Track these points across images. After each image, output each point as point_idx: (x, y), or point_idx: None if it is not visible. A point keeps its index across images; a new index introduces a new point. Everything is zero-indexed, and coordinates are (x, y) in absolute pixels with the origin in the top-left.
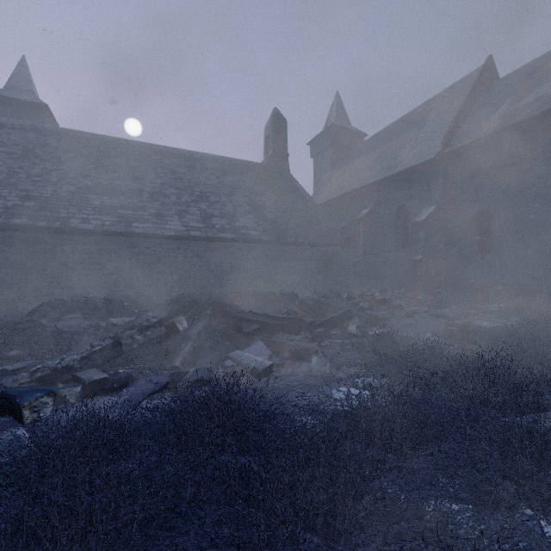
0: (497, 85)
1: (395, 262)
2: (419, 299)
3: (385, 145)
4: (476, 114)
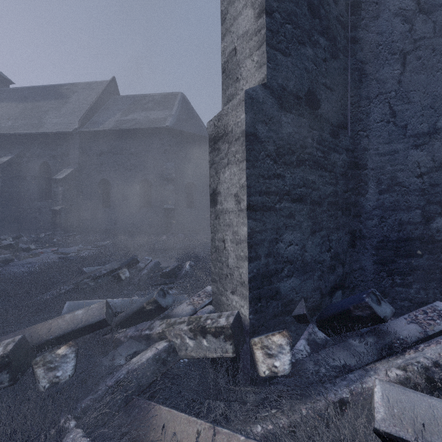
0: (117, 99)
1: (39, 210)
2: (54, 241)
3: (31, 103)
4: (104, 112)
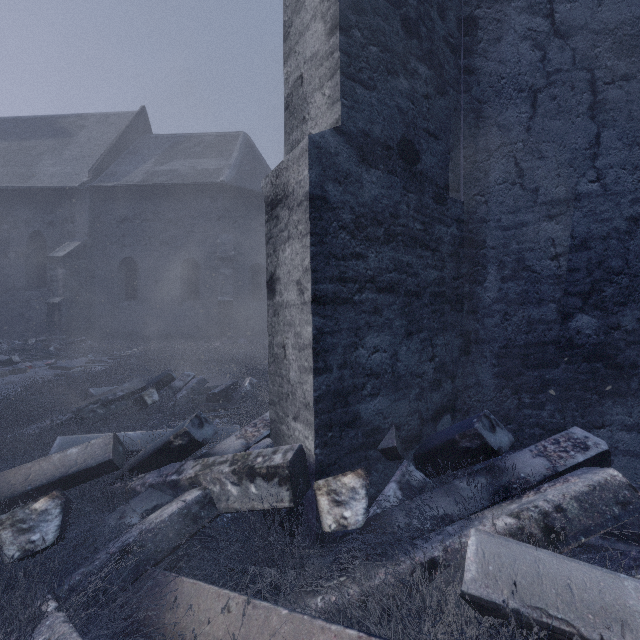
0: (148, 139)
1: (27, 304)
2: (50, 350)
3: (15, 142)
4: (128, 159)
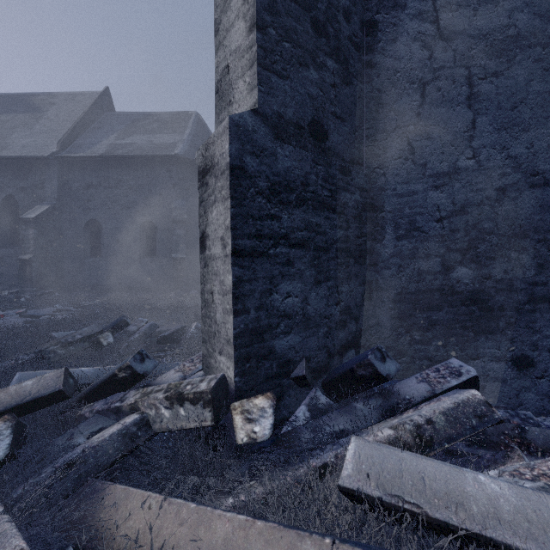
0: (112, 116)
1: (1, 260)
2: (21, 301)
3: None
4: (93, 133)
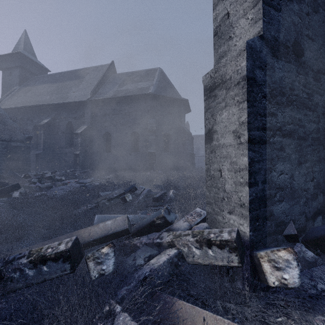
0: (115, 76)
1: (66, 154)
2: (76, 175)
3: (61, 83)
4: (106, 86)
